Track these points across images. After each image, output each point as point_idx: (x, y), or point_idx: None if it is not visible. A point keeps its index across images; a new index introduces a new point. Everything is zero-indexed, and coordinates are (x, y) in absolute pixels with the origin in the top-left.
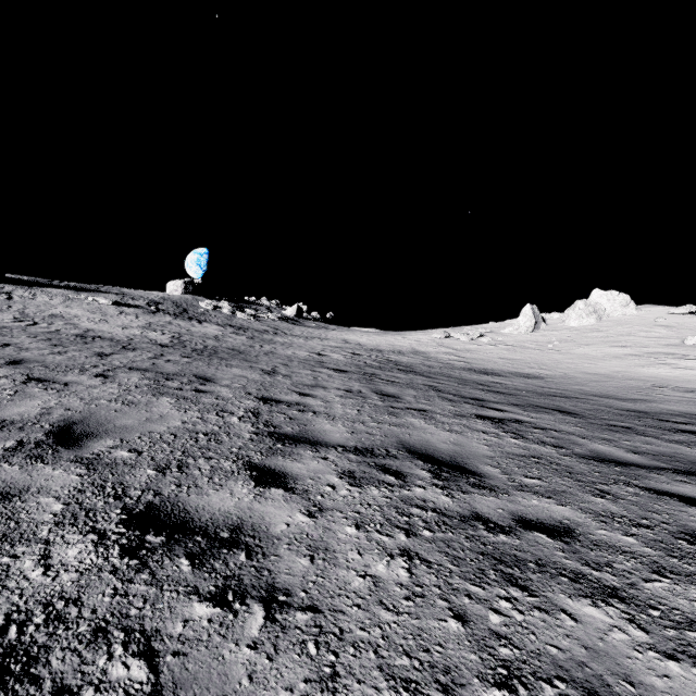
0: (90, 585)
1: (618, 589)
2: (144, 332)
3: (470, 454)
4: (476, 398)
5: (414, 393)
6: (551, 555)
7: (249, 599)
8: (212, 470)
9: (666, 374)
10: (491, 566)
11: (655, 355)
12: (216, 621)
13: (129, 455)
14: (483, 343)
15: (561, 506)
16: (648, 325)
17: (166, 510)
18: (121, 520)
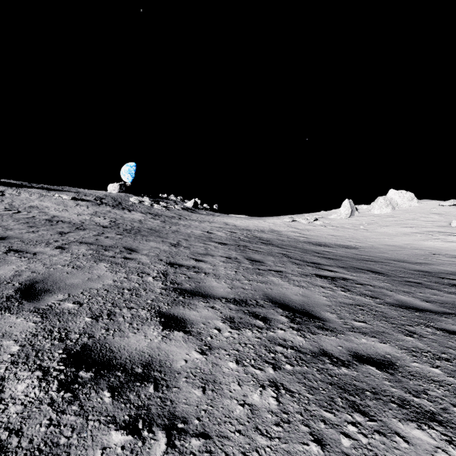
0: (31, 416)
1: (435, 414)
2: (91, 217)
3: (314, 303)
4: (315, 262)
5: (273, 259)
6: (381, 384)
7: (155, 427)
8: (132, 317)
9: (439, 246)
10: (338, 394)
11: (431, 232)
12: (128, 448)
13: (73, 306)
14: (317, 224)
15: (383, 343)
16: (426, 213)
17: (96, 350)
18: (61, 359)
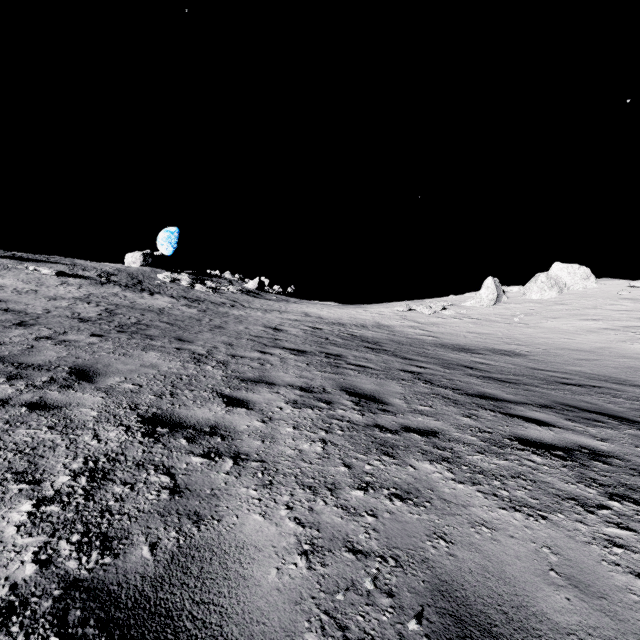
0: None
1: None
2: (73, 303)
3: None
4: (484, 394)
5: (400, 388)
6: None
7: None
8: None
9: None
10: None
11: (632, 329)
12: None
13: None
14: (447, 316)
15: None
16: (613, 298)
17: None
18: None
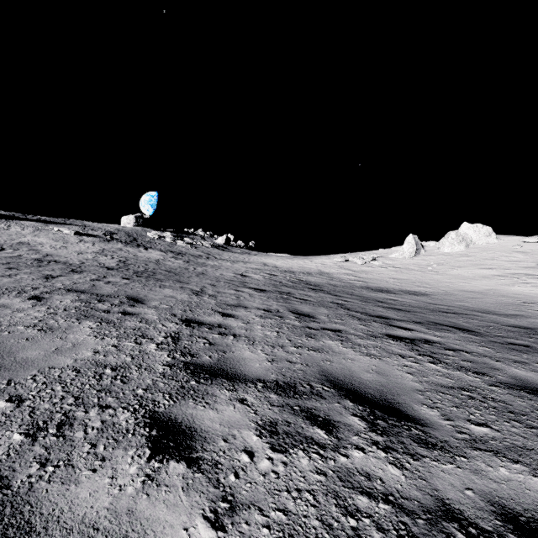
0: None
1: None
2: (96, 256)
3: (398, 387)
4: (381, 316)
5: (326, 311)
6: None
7: None
8: (101, 429)
9: (529, 292)
10: None
11: (517, 275)
12: None
13: (5, 406)
14: (375, 265)
15: None
16: (508, 251)
17: None
18: None
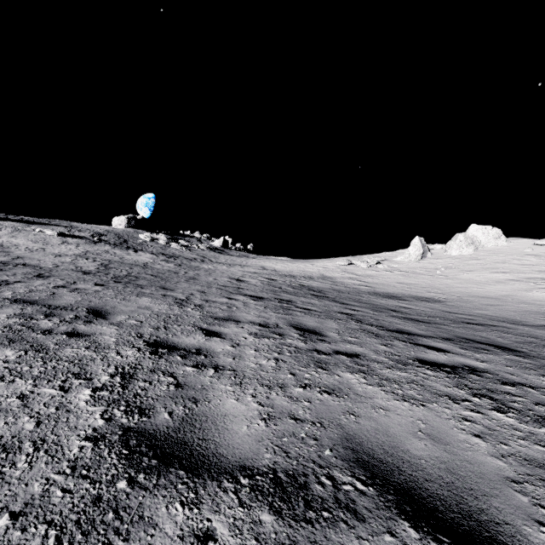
0: None
1: None
2: (75, 259)
3: (475, 473)
4: (401, 330)
5: (336, 325)
6: None
7: None
8: None
9: None
10: None
11: (533, 280)
12: None
13: None
14: (380, 269)
15: None
16: (519, 254)
17: None
18: None
